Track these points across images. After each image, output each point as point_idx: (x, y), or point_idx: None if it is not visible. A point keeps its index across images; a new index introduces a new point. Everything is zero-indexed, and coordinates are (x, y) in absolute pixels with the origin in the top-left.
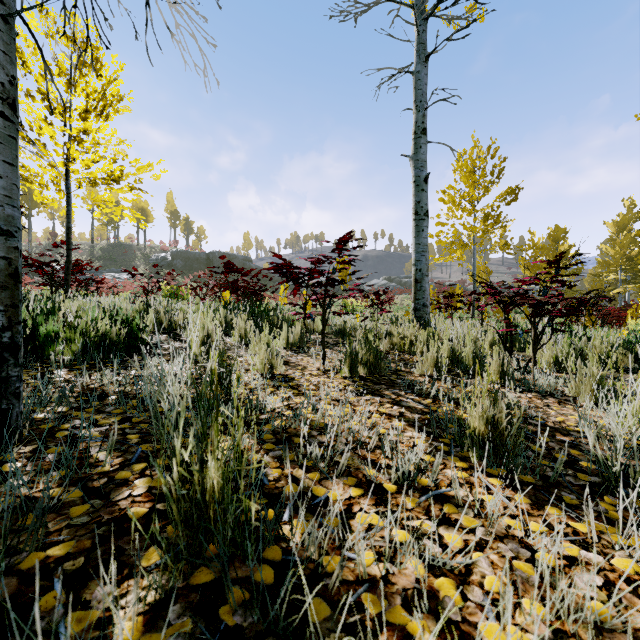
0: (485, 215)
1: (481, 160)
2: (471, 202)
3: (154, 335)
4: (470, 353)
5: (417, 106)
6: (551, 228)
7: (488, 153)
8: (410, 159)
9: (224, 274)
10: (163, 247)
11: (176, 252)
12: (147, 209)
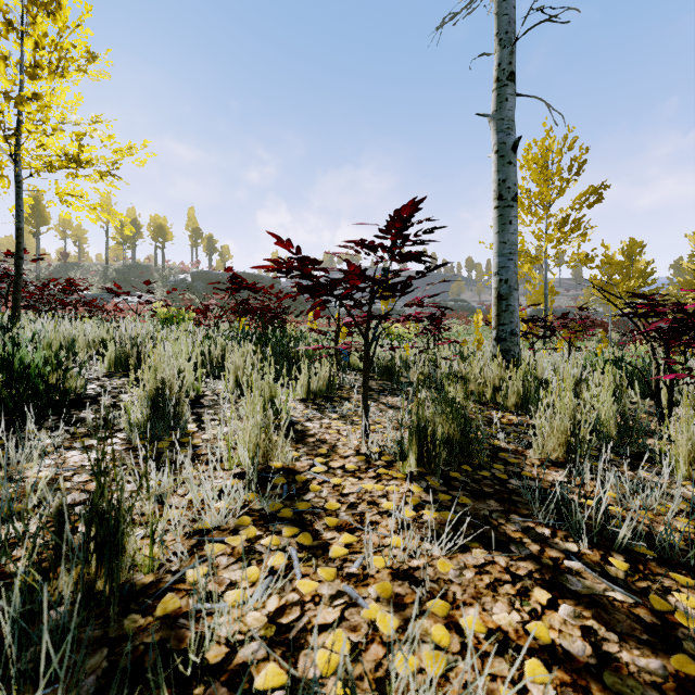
0: (563, 219)
1: (556, 152)
2: (542, 205)
3: (106, 379)
4: (610, 414)
5: (501, 40)
6: (625, 242)
7: (564, 144)
8: (490, 119)
9: (232, 292)
10: (183, 268)
11: (196, 273)
12: (166, 226)
